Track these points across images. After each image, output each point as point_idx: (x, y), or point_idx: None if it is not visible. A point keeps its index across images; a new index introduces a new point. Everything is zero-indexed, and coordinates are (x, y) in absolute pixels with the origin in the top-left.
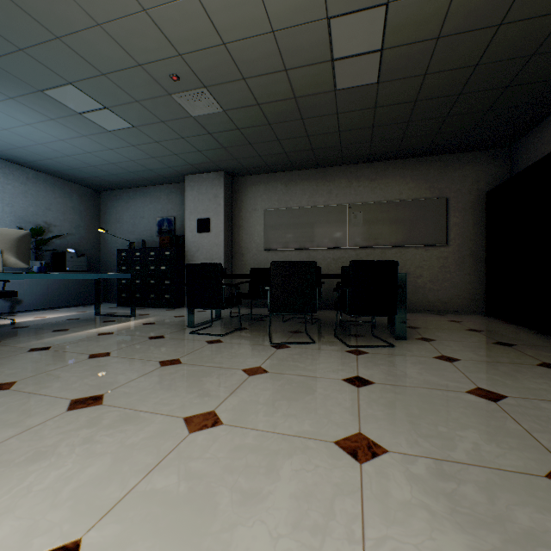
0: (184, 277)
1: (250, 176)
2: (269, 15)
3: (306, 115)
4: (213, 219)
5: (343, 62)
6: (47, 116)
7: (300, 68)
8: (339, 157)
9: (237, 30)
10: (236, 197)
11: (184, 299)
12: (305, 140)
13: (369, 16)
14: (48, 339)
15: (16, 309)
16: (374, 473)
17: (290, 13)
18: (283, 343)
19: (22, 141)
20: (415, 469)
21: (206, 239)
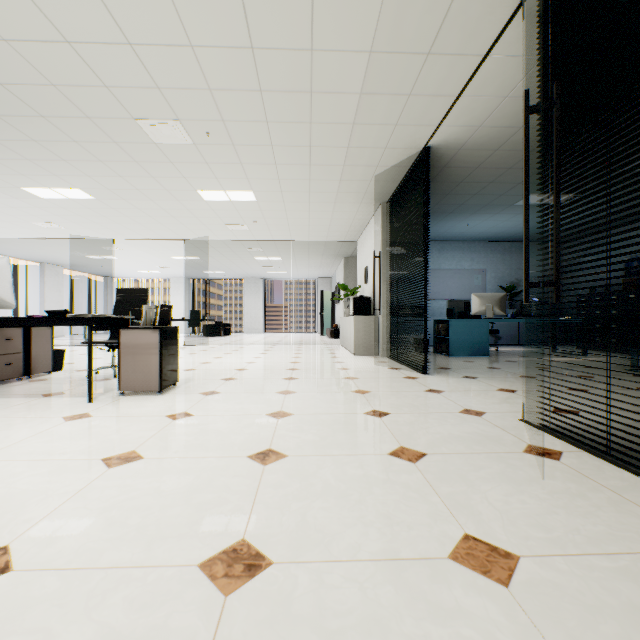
0: None
1: None
2: None
3: None
4: None
5: None
6: (515, 214)
7: None
8: None
9: None
10: None
11: None
12: None
13: None
14: (515, 359)
15: (497, 343)
16: None
17: None
18: None
19: (501, 229)
20: None
21: None
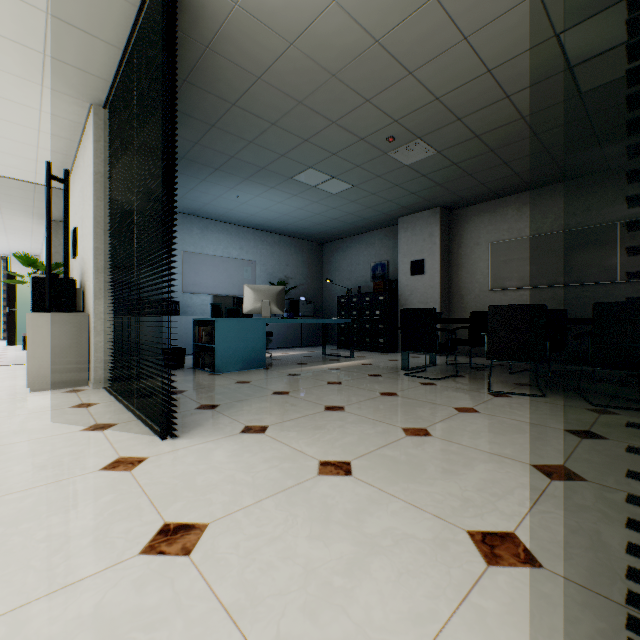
0: (397, 322)
1: (471, 207)
2: (482, 60)
3: (541, 130)
4: (428, 259)
5: (586, 64)
6: (292, 194)
7: (525, 89)
8: (601, 161)
9: (449, 84)
10: (453, 233)
11: (397, 344)
12: (542, 155)
13: (617, 10)
14: (296, 369)
15: (269, 346)
16: (562, 487)
17: (507, 49)
18: (503, 392)
19: (274, 215)
20: (609, 495)
21: (419, 282)
